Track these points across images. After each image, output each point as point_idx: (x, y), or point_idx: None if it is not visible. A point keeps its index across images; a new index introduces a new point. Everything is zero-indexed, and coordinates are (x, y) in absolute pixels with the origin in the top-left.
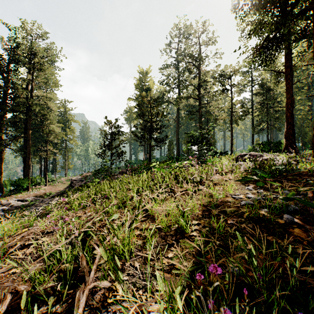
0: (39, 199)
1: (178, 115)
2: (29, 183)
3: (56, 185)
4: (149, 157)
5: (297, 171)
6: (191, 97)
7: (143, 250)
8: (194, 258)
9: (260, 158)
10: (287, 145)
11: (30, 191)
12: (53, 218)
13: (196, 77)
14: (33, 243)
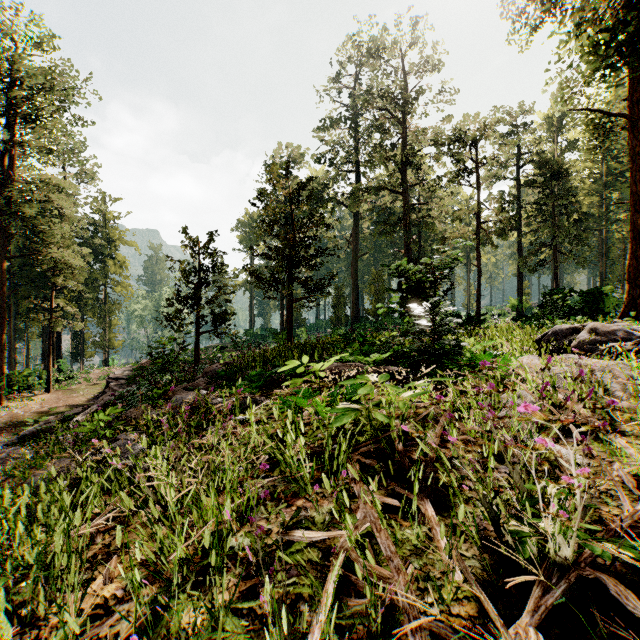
0: None
1: (356, 229)
2: (3, 386)
3: (73, 390)
4: (288, 328)
5: None
6: (387, 188)
7: None
8: None
9: None
10: (634, 299)
11: (2, 407)
12: None
13: (398, 144)
14: None
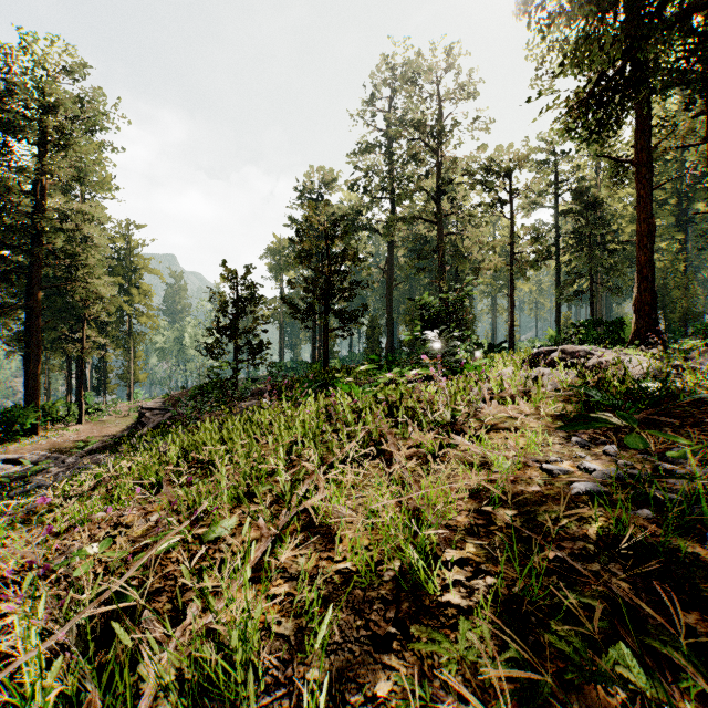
0: (59, 459)
1: (390, 258)
2: (38, 417)
3: (104, 422)
4: (324, 356)
5: (699, 396)
6: (421, 218)
7: (295, 662)
8: (461, 706)
9: (589, 360)
10: (639, 329)
11: (40, 437)
12: (55, 529)
13: (433, 172)
14: None
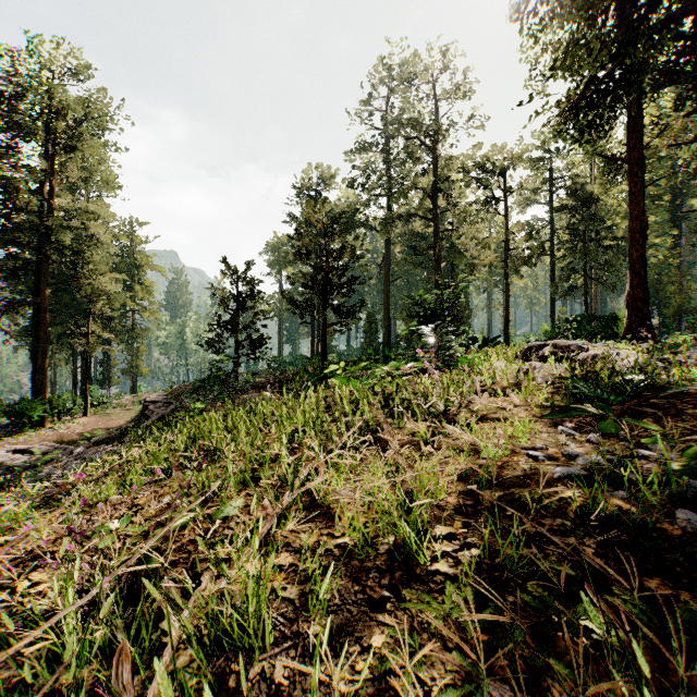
0: (67, 449)
1: (387, 255)
2: (45, 409)
3: (109, 414)
4: (322, 351)
5: (680, 388)
6: (417, 215)
7: (299, 620)
8: (446, 654)
9: (580, 354)
10: (632, 323)
11: (47, 428)
12: (74, 511)
13: (429, 170)
14: (5, 589)
